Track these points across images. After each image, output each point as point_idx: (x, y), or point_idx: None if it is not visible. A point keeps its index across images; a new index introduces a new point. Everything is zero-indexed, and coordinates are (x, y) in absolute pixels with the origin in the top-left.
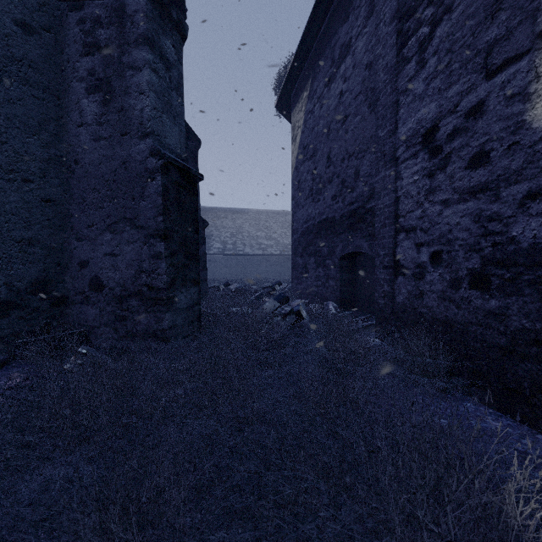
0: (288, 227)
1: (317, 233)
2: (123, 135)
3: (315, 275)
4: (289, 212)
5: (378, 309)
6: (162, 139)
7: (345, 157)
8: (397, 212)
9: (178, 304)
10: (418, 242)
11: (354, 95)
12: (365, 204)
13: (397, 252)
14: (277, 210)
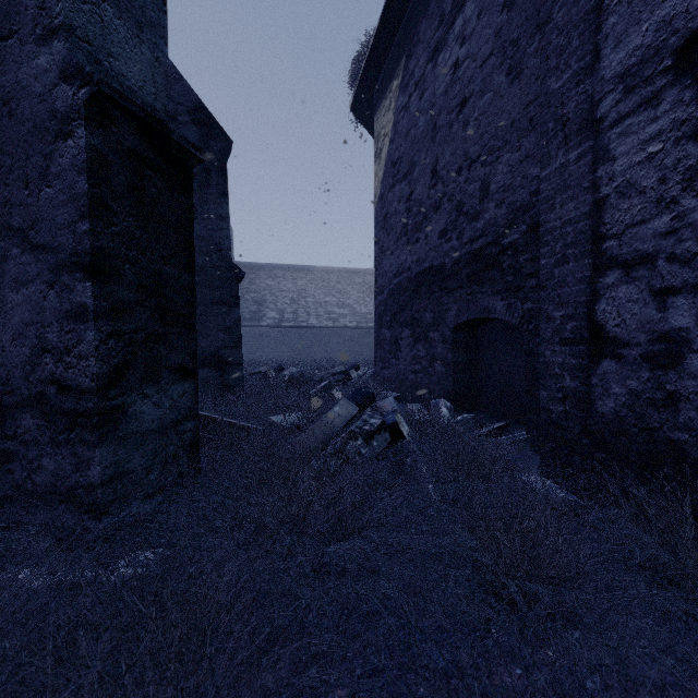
0: (367, 290)
1: (414, 291)
2: (4, 39)
3: (411, 355)
4: (368, 270)
5: (549, 422)
6: (99, 55)
7: (464, 166)
8: (599, 229)
9: (133, 423)
10: (663, 286)
11: (480, 60)
12: (500, 238)
13: (599, 311)
14: (352, 268)
